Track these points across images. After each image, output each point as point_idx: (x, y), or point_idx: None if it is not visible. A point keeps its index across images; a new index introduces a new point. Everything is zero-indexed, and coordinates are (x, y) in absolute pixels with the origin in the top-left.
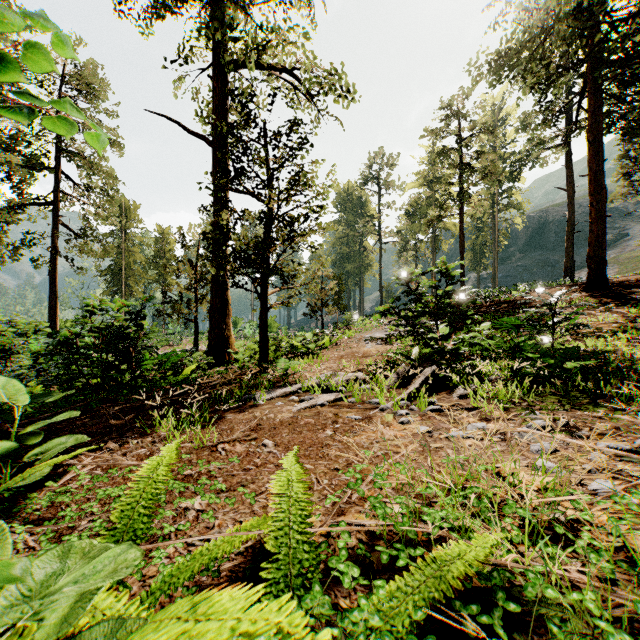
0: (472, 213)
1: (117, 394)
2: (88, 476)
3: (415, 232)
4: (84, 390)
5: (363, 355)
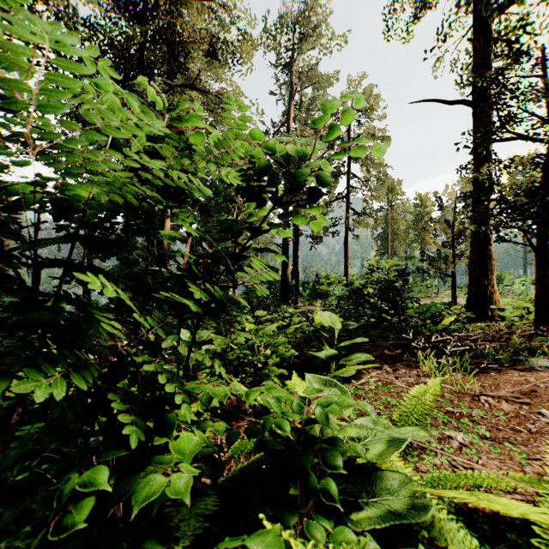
0: None
1: (387, 332)
2: (374, 384)
3: None
4: (366, 325)
5: None
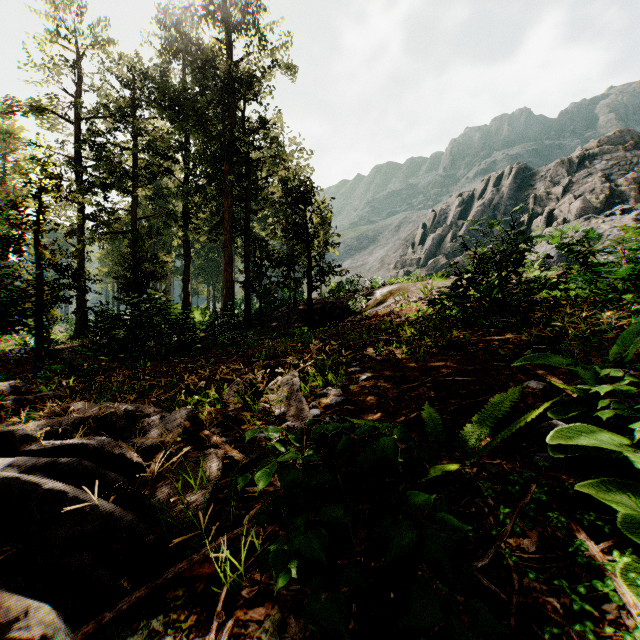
0: None
1: None
2: None
3: None
4: None
5: None
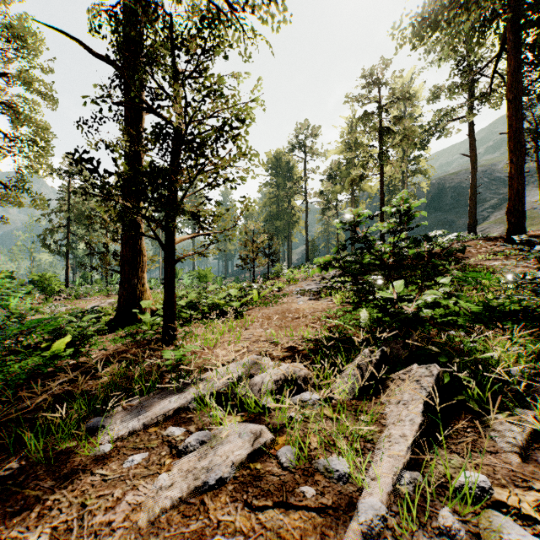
0: (390, 174)
1: None
2: None
3: (336, 193)
4: None
5: (296, 315)
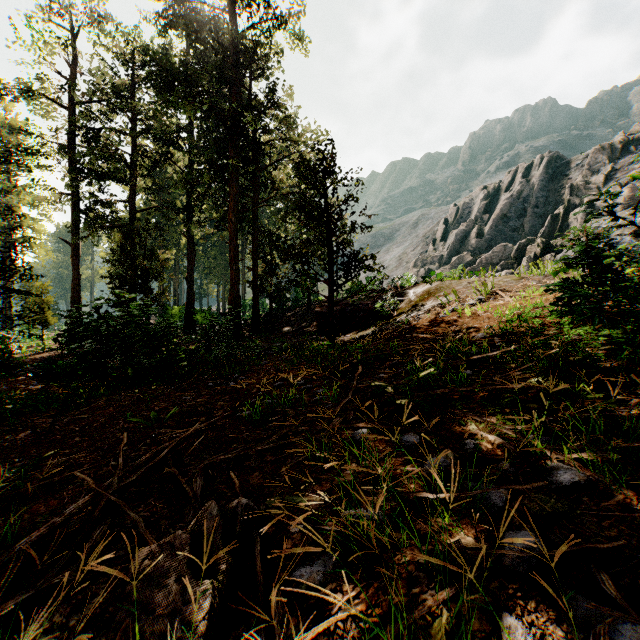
0: None
1: None
2: None
3: None
4: None
5: None
